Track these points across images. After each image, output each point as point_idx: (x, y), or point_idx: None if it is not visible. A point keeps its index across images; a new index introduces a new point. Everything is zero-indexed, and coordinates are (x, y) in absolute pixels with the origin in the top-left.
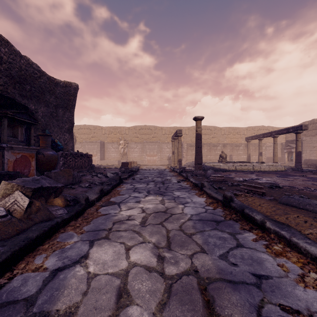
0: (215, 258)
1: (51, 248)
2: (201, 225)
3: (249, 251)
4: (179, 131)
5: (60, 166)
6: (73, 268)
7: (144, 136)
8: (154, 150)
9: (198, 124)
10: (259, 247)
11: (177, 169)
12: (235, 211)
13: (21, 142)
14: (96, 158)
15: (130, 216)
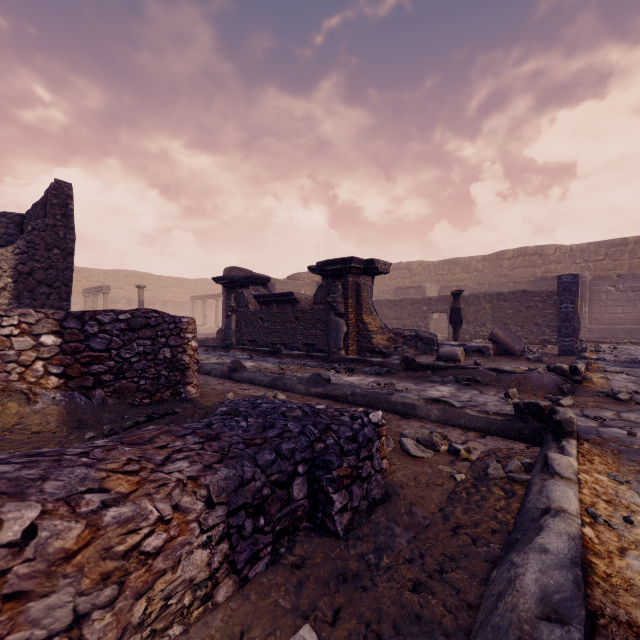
0: None
1: None
2: None
3: None
4: (106, 287)
5: None
6: None
7: None
8: None
9: (141, 292)
10: None
11: None
12: None
13: None
14: None
15: None
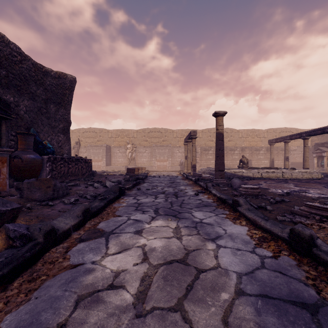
0: None
1: None
2: (279, 324)
3: None
4: (193, 132)
5: (46, 173)
6: None
7: (154, 139)
8: (164, 154)
9: (219, 121)
10: None
11: (191, 176)
12: None
13: None
14: (102, 163)
15: (117, 275)
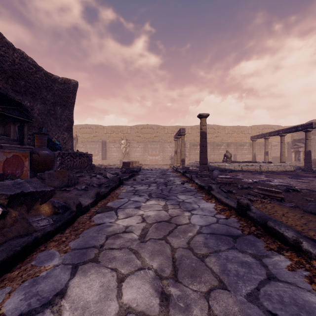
0: (242, 300)
1: (20, 277)
2: (215, 242)
3: (287, 288)
4: (182, 129)
5: (57, 166)
6: None
7: (146, 135)
8: (156, 149)
9: (203, 122)
10: (300, 281)
11: (180, 169)
12: (253, 223)
13: (14, 141)
14: (98, 157)
15: (127, 227)
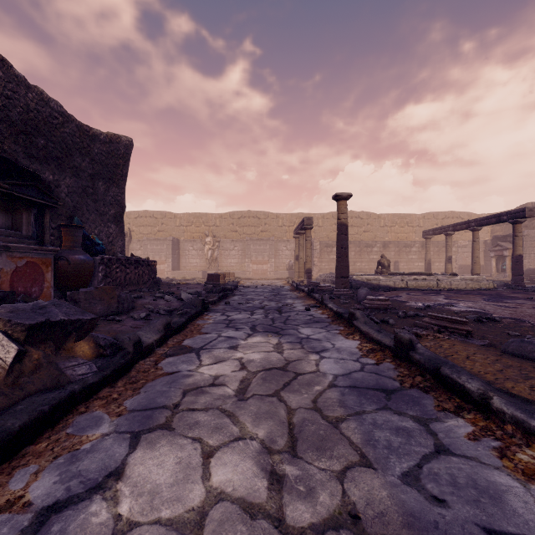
0: (394, 482)
1: (51, 451)
2: (357, 399)
3: (465, 465)
4: (307, 219)
5: (98, 281)
6: (85, 505)
7: (248, 229)
8: (264, 253)
9: (341, 207)
10: (484, 455)
11: (303, 286)
12: (419, 370)
13: (28, 239)
14: (166, 267)
15: (216, 378)
